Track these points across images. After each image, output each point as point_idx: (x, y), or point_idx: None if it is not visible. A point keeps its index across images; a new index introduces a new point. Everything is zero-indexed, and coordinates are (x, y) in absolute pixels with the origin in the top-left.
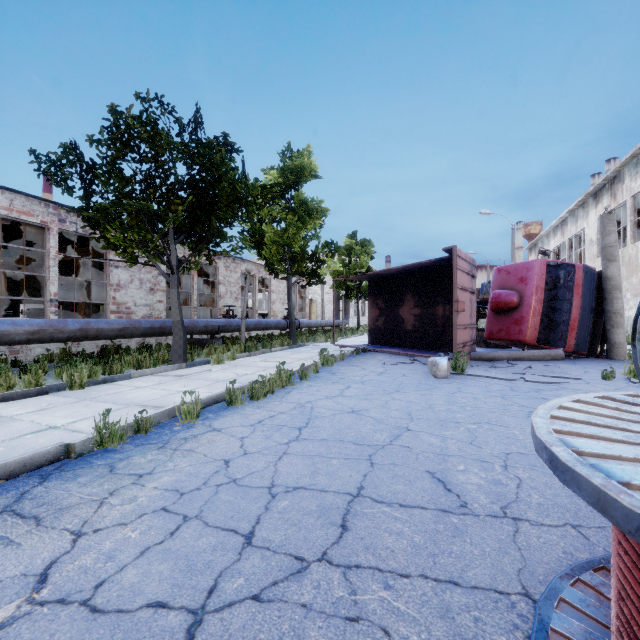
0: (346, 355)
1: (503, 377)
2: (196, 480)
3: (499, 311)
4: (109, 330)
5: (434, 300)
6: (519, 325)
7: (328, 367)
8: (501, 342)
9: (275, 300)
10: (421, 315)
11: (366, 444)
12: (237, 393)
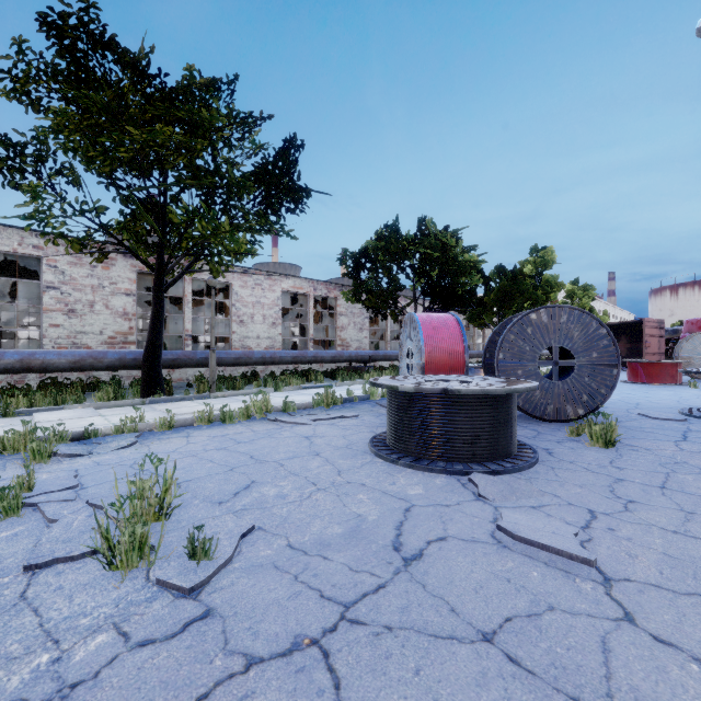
0: None
1: None
2: None
3: None
4: (475, 355)
5: (639, 340)
6: None
7: None
8: None
9: None
10: (631, 348)
11: None
12: None
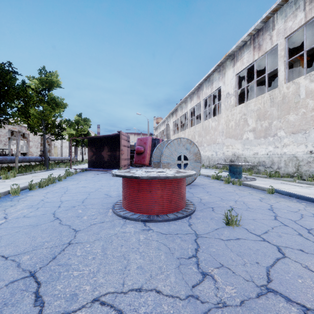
0: (78, 172)
1: None
2: (35, 203)
3: (138, 154)
4: None
5: (115, 149)
6: (144, 158)
7: (70, 176)
8: (139, 165)
9: (32, 146)
10: (111, 155)
11: (88, 192)
12: (34, 185)
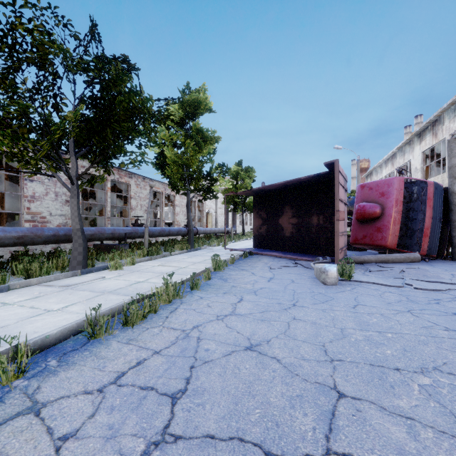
0: (235, 258)
1: (389, 283)
2: None
3: (363, 220)
4: (5, 238)
5: (309, 211)
6: (381, 232)
7: (220, 272)
8: (365, 246)
9: (178, 212)
10: (298, 224)
11: None
12: (101, 322)
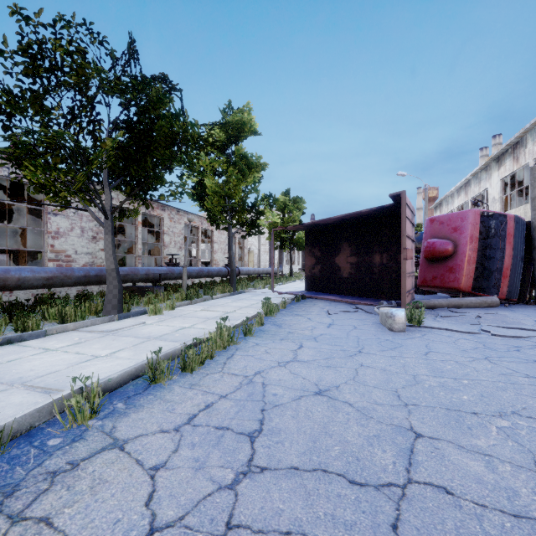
0: (287, 303)
1: (464, 330)
2: None
3: (433, 259)
4: (34, 279)
5: (371, 249)
6: (454, 273)
7: (272, 317)
8: (434, 289)
9: (217, 250)
10: (357, 263)
11: (371, 484)
12: (162, 366)
